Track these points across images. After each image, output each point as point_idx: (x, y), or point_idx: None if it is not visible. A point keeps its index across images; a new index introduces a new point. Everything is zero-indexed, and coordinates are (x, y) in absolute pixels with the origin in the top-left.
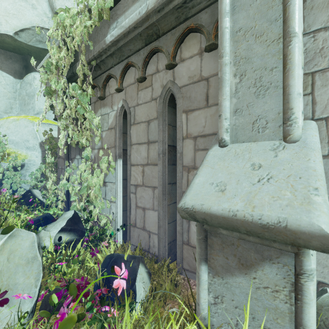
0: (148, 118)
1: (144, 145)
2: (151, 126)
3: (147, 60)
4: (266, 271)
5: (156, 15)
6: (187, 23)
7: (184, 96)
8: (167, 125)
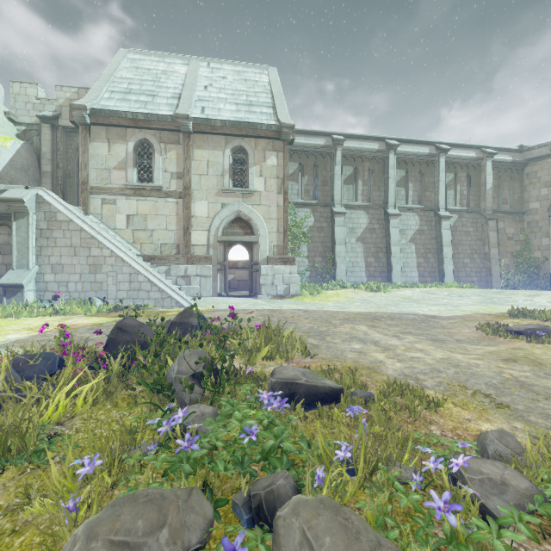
0: None
1: None
2: None
3: None
4: (19, 294)
5: None
6: (3, 222)
7: (2, 248)
8: None
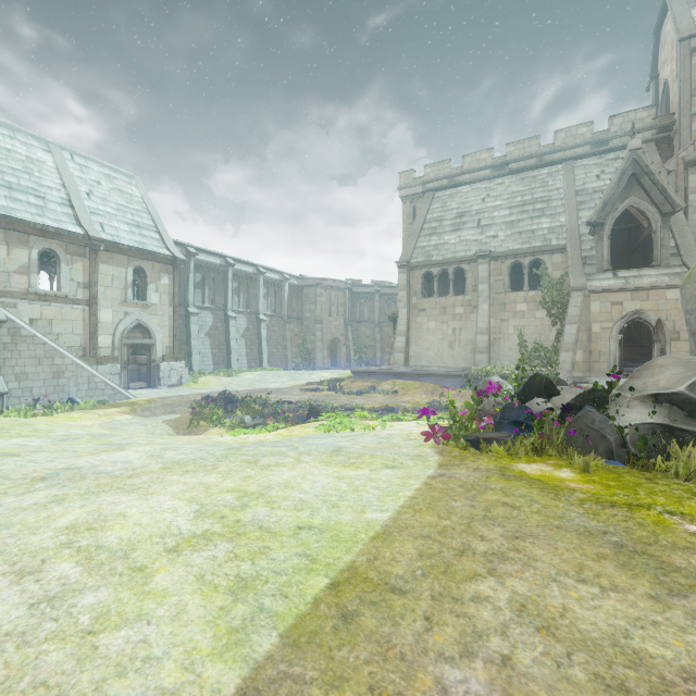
0: None
1: None
2: None
3: None
4: None
5: None
6: None
7: None
8: None
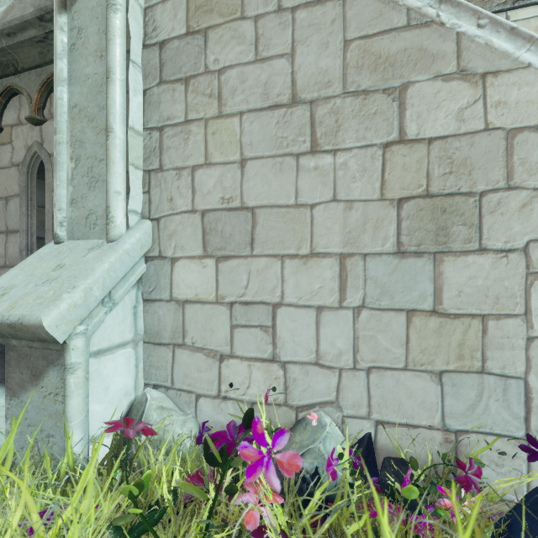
0: (6, 193)
1: (1, 235)
2: (11, 206)
3: (2, 101)
4: (50, 377)
5: (5, 38)
6: None
7: None
8: (35, 208)
